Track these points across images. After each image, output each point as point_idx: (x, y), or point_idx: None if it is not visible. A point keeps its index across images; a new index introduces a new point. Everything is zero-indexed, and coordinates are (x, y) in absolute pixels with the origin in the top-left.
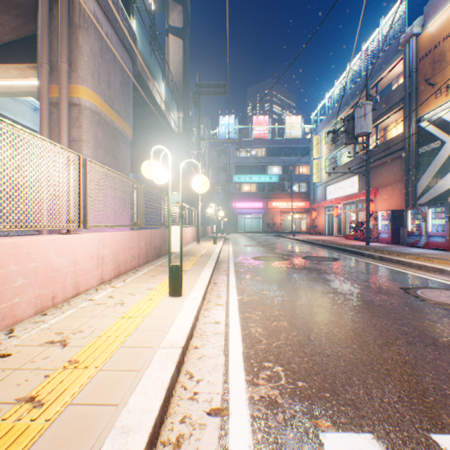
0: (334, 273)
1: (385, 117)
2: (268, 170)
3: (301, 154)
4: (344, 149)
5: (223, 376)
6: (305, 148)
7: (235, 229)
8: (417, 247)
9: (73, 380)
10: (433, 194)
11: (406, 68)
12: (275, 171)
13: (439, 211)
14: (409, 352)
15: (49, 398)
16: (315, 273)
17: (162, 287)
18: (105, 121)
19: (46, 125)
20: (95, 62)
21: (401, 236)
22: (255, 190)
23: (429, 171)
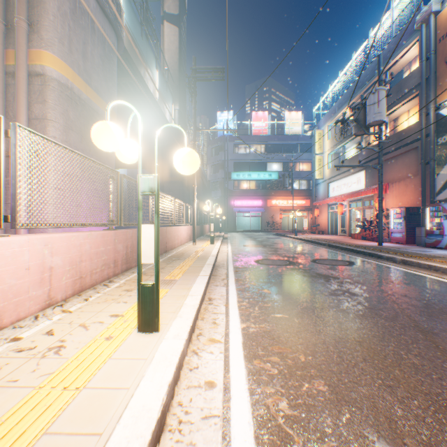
0: (358, 283)
1: (397, 106)
2: (267, 167)
3: (301, 150)
4: (349, 143)
5: None
6: (305, 144)
7: (233, 228)
8: (437, 248)
9: None
10: None
11: (423, 51)
12: (274, 168)
13: None
14: None
15: None
16: (335, 283)
17: (134, 311)
18: (79, 98)
19: None
20: (64, 25)
21: (417, 236)
22: (254, 187)
23: None
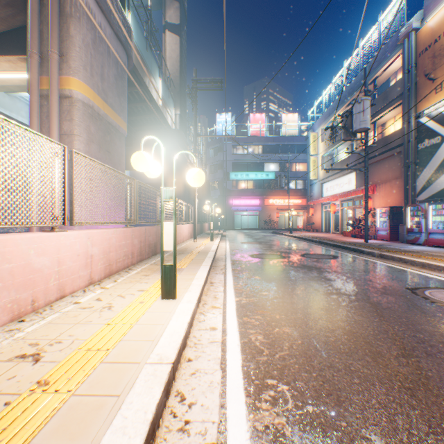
0: (335, 272)
1: (383, 113)
2: (264, 167)
3: (297, 151)
4: (341, 146)
5: (220, 398)
6: (302, 145)
7: (232, 226)
8: (417, 244)
9: (37, 410)
10: (433, 190)
11: (405, 63)
12: (271, 168)
13: (440, 207)
14: (431, 366)
15: (3, 437)
16: (315, 272)
17: (155, 288)
18: (98, 114)
19: (35, 118)
20: (87, 54)
21: (400, 233)
22: (252, 187)
23: (429, 168)
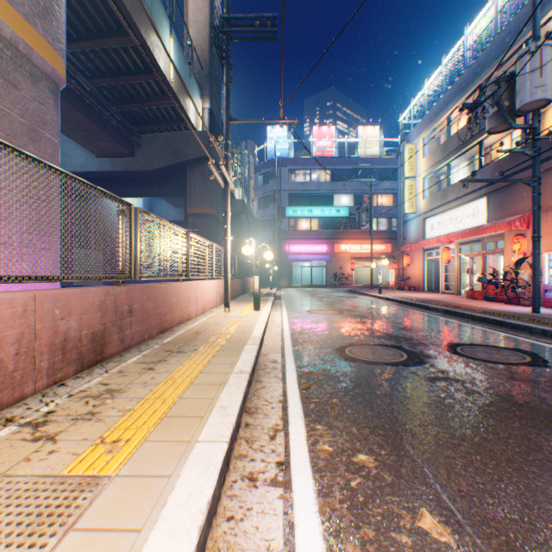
0: None
1: None
2: (334, 200)
3: (380, 178)
4: (458, 160)
5: None
6: (385, 169)
7: (288, 282)
8: None
9: None
10: None
11: None
12: (344, 201)
13: None
14: None
15: None
16: None
17: None
18: None
19: None
20: None
21: None
22: (317, 227)
23: None
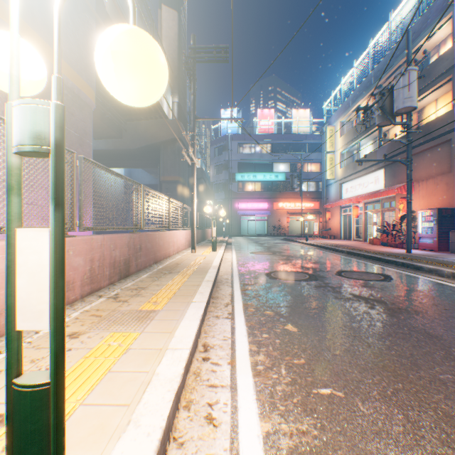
0: (419, 313)
1: (424, 94)
2: (273, 168)
3: (309, 150)
4: (365, 140)
5: None
6: (314, 143)
7: (238, 232)
8: None
9: None
10: None
11: None
12: (281, 169)
13: None
14: None
15: None
16: (385, 313)
17: None
18: None
19: None
20: None
21: (452, 242)
22: (260, 189)
23: None
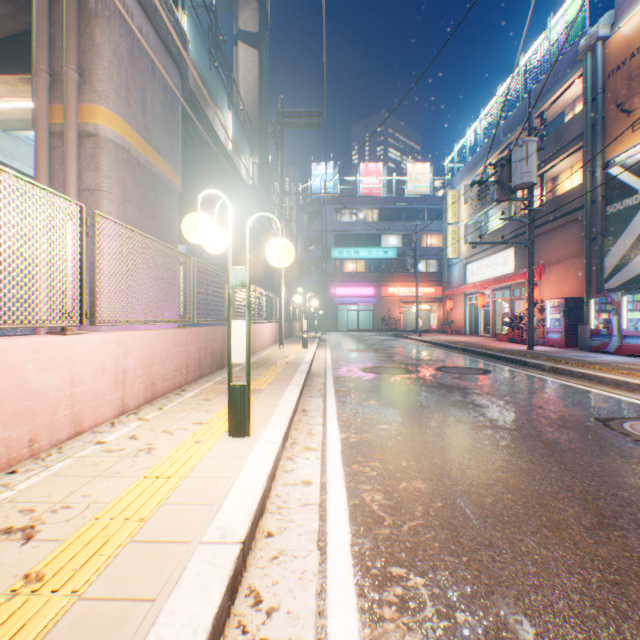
0: (487, 394)
1: (555, 161)
2: (382, 241)
3: (429, 218)
4: (494, 210)
5: (317, 600)
6: (435, 209)
7: (334, 326)
8: (605, 352)
9: (18, 628)
10: (629, 274)
11: (588, 88)
12: (392, 242)
13: (639, 299)
14: None
15: None
16: (458, 394)
17: (220, 419)
18: (137, 162)
19: (44, 166)
20: (121, 71)
21: (580, 337)
22: (363, 269)
23: (622, 241)
